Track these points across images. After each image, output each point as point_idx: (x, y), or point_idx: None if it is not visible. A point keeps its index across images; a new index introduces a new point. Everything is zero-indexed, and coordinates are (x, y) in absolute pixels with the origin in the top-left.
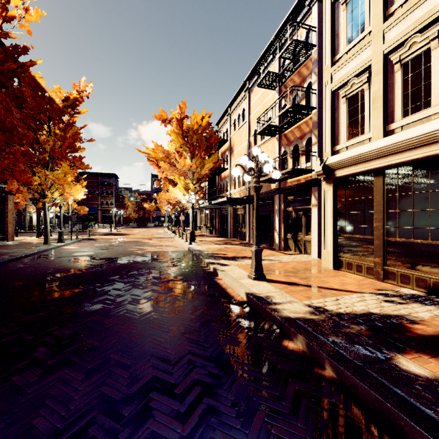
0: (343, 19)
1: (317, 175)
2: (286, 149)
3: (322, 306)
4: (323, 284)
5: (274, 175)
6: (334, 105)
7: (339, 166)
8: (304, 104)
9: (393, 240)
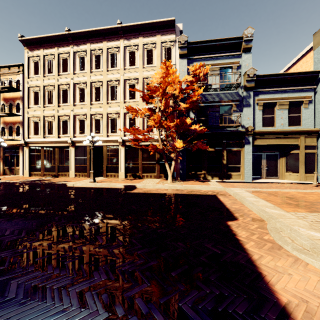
0: (32, 95)
1: (22, 144)
2: (4, 126)
3: (23, 180)
4: (24, 179)
5: (4, 145)
6: (29, 121)
7: (31, 143)
8: (15, 110)
9: (46, 165)
